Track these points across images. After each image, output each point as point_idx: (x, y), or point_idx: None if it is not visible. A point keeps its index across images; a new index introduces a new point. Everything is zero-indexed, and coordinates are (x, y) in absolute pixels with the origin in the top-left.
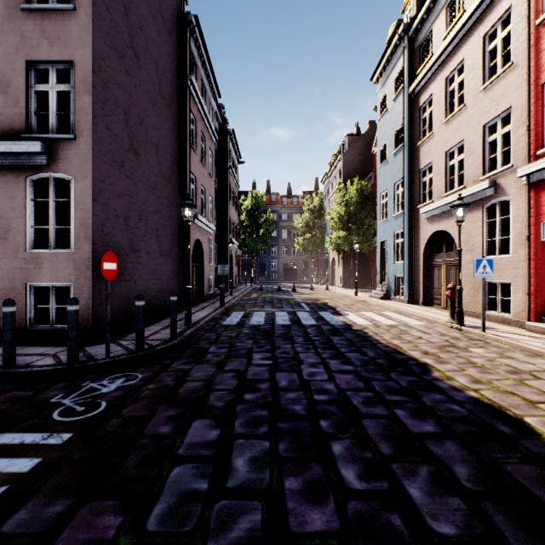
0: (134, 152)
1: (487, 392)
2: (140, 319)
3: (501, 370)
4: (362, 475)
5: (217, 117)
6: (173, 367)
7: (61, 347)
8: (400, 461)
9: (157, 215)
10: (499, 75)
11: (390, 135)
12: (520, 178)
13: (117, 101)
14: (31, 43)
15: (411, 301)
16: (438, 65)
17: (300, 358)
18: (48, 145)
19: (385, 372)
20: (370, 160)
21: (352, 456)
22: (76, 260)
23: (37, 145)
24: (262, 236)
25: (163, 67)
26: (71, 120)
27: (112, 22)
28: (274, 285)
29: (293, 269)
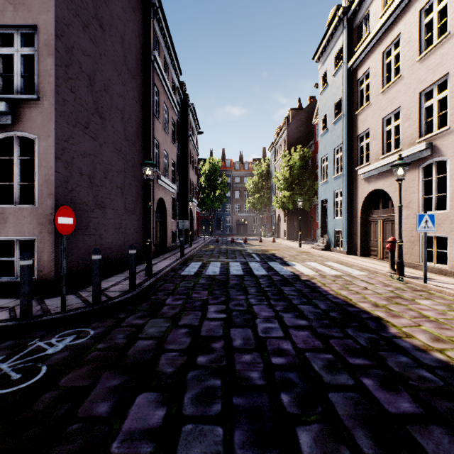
0: (99, 115)
1: (453, 353)
2: (97, 273)
3: None
4: None
5: (179, 92)
6: (127, 321)
7: None
8: None
9: (122, 174)
10: (435, 45)
11: (330, 106)
12: None
13: (81, 67)
14: None
15: (350, 252)
16: (375, 41)
17: (253, 310)
18: (12, 105)
19: (340, 328)
20: (311, 130)
21: None
22: (39, 215)
23: (0, 104)
24: (218, 196)
25: (128, 42)
26: (35, 82)
27: None
28: (228, 238)
29: (244, 224)
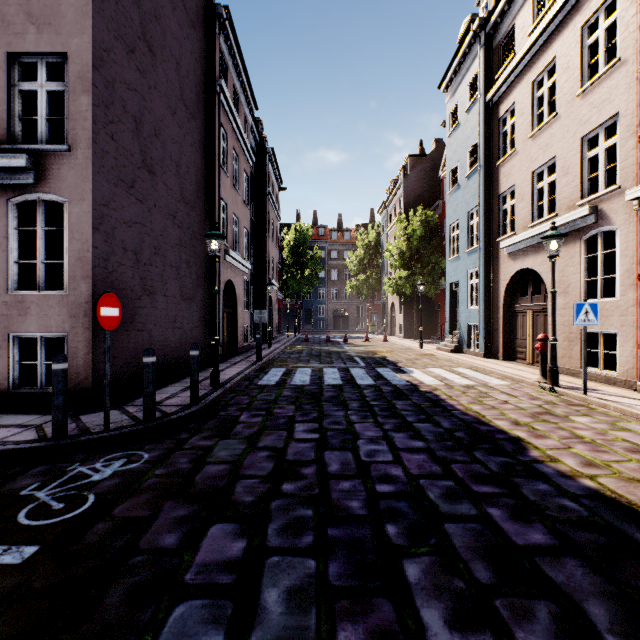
0: (148, 170)
1: (607, 480)
2: (150, 380)
3: (618, 447)
4: (452, 620)
5: (254, 133)
6: (190, 443)
7: (50, 416)
8: (506, 595)
9: (177, 249)
10: (602, 74)
11: (462, 154)
12: (630, 202)
13: (125, 105)
14: (15, 30)
15: (489, 354)
16: (522, 66)
17: (355, 430)
18: (35, 158)
19: (467, 450)
20: (437, 186)
21: (435, 586)
22: (71, 304)
23: (20, 158)
24: (308, 276)
25: (185, 68)
26: (66, 127)
27: (119, 5)
28: (322, 335)
29: (344, 316)
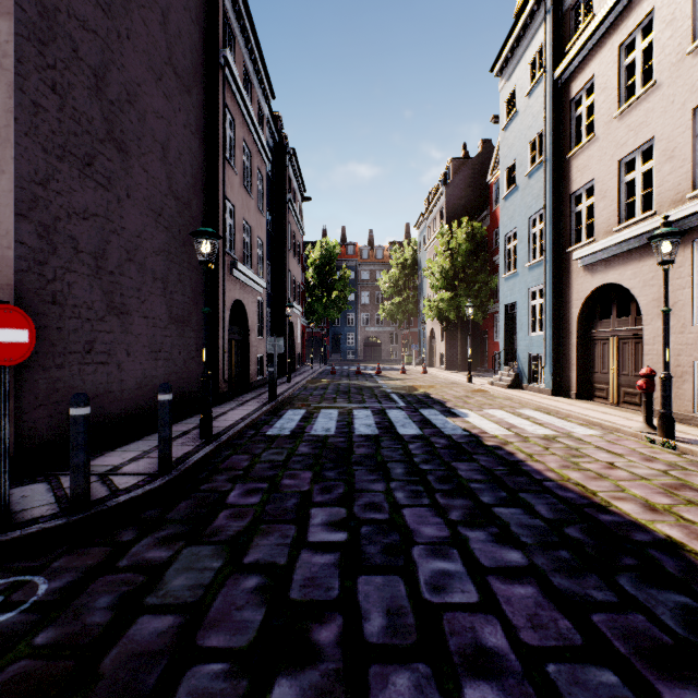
0: (117, 146)
1: None
2: (80, 445)
3: None
4: None
5: (271, 129)
6: (133, 554)
7: None
8: None
9: (164, 256)
10: None
11: (521, 148)
12: None
13: (76, 49)
14: None
15: (557, 391)
16: (605, 28)
17: (404, 522)
18: None
19: (603, 574)
20: (484, 194)
21: None
22: None
23: None
24: (335, 300)
25: (175, 25)
26: None
27: None
28: (351, 366)
29: (376, 344)
